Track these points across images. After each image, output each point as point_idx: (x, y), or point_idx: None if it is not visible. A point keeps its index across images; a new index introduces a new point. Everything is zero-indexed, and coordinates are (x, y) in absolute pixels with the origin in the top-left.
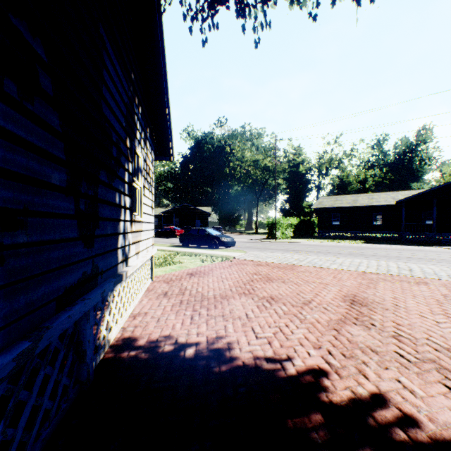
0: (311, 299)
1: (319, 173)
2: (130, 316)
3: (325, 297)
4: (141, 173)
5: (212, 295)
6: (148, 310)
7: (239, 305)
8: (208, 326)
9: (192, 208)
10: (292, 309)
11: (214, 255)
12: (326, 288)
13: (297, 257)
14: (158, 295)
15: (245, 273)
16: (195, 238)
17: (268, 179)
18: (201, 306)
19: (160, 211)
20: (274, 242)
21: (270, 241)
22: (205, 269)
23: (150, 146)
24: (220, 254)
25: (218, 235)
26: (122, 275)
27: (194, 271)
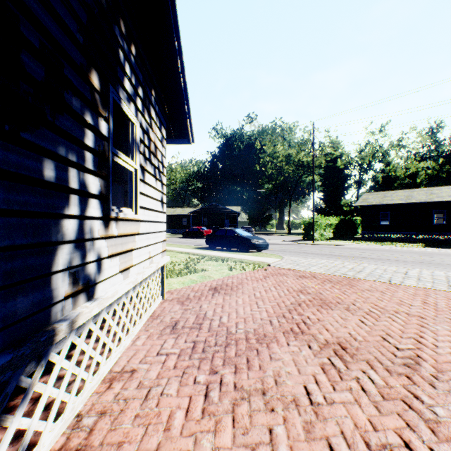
0: (415, 355)
1: (360, 167)
2: (106, 377)
3: (439, 349)
4: (135, 147)
5: (242, 333)
6: (138, 364)
7: (290, 362)
8: (237, 428)
9: (220, 208)
10: (393, 383)
11: (244, 261)
12: (426, 327)
13: (350, 266)
14: (163, 328)
15: (286, 289)
16: (223, 240)
17: (301, 175)
18: (224, 361)
19: (189, 210)
20: (312, 245)
21: (307, 243)
22: (233, 281)
23: (157, 117)
24: (251, 259)
25: (248, 236)
26: (49, 333)
27: (218, 284)
